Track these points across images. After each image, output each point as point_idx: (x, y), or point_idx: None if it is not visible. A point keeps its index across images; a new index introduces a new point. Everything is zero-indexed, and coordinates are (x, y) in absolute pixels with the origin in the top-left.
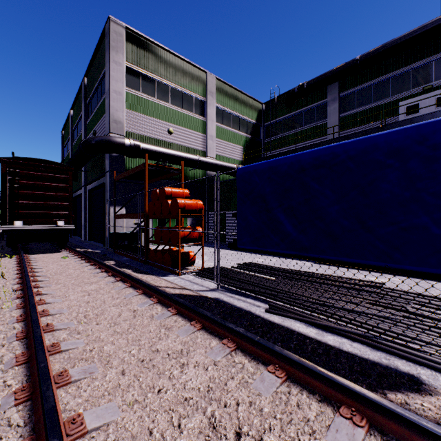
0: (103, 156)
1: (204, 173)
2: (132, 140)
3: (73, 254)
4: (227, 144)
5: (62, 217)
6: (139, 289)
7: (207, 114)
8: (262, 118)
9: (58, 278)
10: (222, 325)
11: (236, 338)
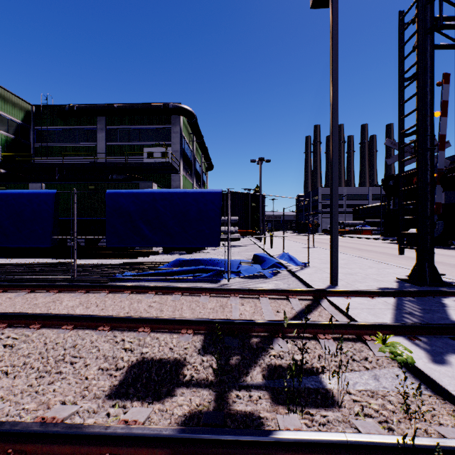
0: None
1: None
2: None
3: None
4: None
5: None
6: None
7: None
8: (31, 120)
9: None
10: None
11: None
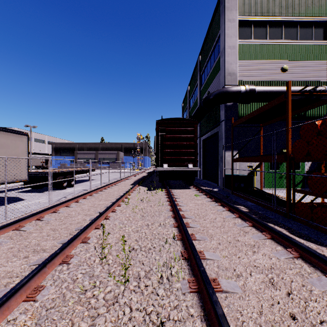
0: (216, 109)
1: None
2: (247, 86)
3: (200, 192)
4: None
5: (190, 161)
6: None
7: None
8: None
9: (206, 226)
10: None
11: None
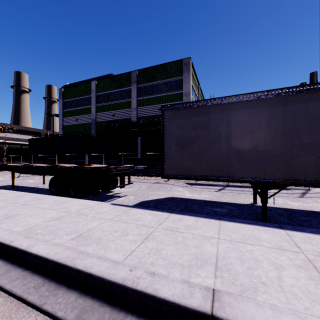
0: None
1: None
2: None
3: None
4: None
5: None
6: None
7: None
8: None
9: None
10: None
11: None
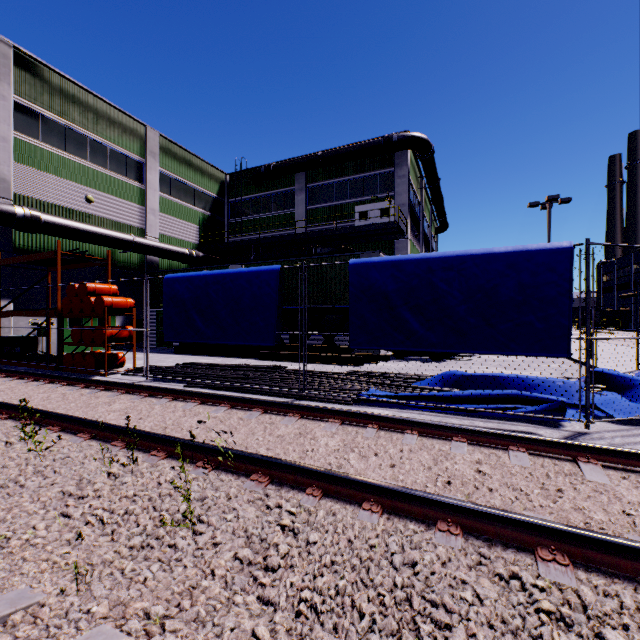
0: None
1: (142, 258)
2: (28, 210)
3: None
4: (177, 221)
5: None
6: (63, 382)
7: (147, 180)
8: (226, 192)
9: None
10: (141, 387)
11: (150, 392)
